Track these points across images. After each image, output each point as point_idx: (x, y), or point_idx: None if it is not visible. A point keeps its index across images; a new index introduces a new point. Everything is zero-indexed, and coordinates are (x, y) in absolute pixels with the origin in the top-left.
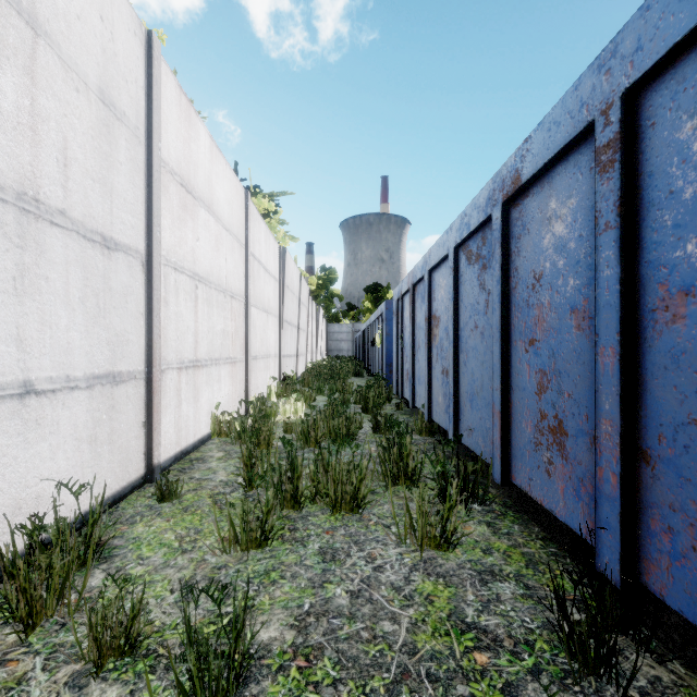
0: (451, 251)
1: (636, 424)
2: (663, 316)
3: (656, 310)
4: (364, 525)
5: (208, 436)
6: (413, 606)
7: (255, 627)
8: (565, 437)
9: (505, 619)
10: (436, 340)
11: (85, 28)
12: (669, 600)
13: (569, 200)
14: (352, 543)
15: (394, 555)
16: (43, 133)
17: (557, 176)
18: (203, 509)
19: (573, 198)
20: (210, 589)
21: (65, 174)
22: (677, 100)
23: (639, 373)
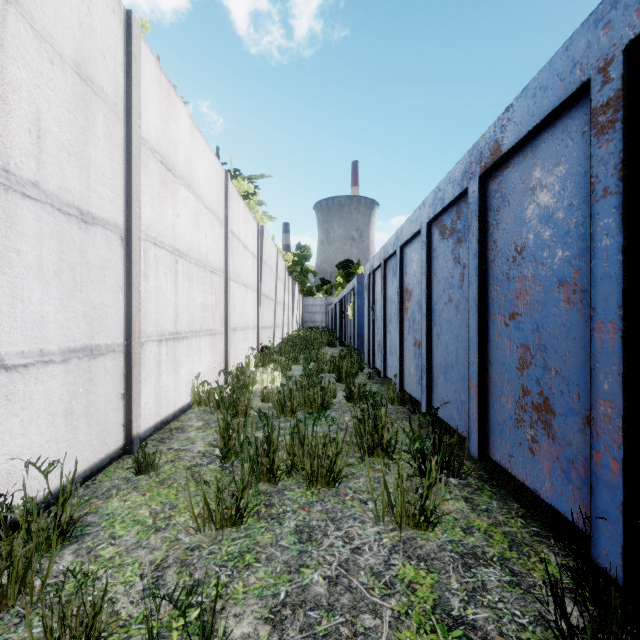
0: (424, 226)
1: None
2: None
3: None
4: (340, 500)
5: (188, 405)
6: (394, 595)
7: (227, 621)
8: (552, 415)
9: (494, 612)
10: (408, 313)
11: (60, 1)
12: None
13: (556, 168)
14: (329, 521)
15: (372, 535)
16: (13, 103)
17: (542, 144)
18: (179, 482)
19: (561, 166)
20: (182, 574)
21: (39, 146)
22: None
23: None
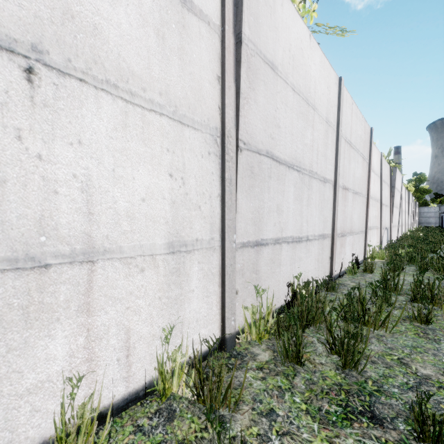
0: None
1: None
2: None
3: None
4: None
5: None
6: None
7: None
8: None
9: None
10: None
11: None
12: None
13: None
14: None
15: None
16: None
17: None
18: None
19: None
20: None
21: None
22: None
23: None
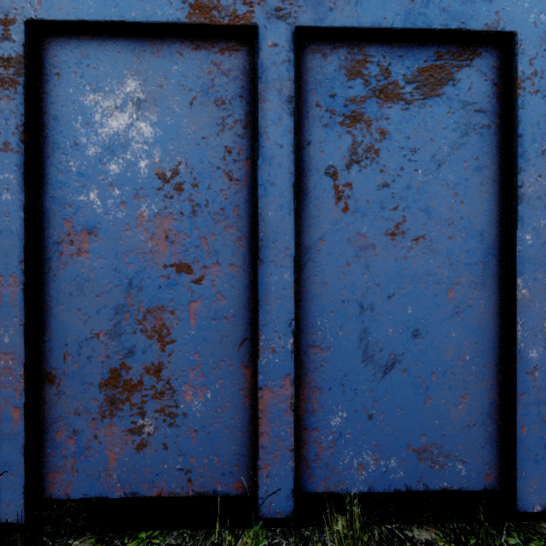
0: None
1: (40, 349)
2: (69, 249)
3: (62, 243)
4: None
5: None
6: None
7: None
8: None
9: None
10: None
11: None
12: (74, 494)
13: None
14: None
15: None
16: None
17: None
18: None
19: None
20: None
21: None
22: (82, 69)
23: (44, 300)
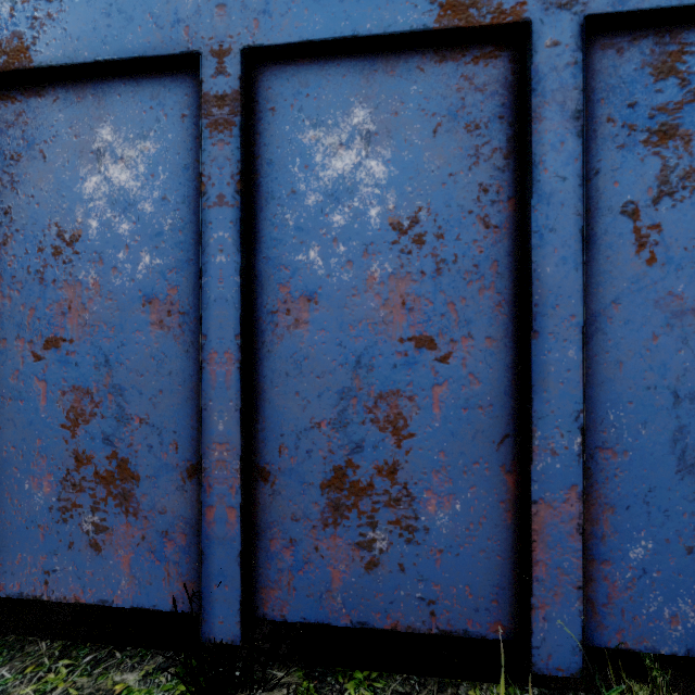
0: None
1: (252, 440)
2: (285, 319)
3: (277, 313)
4: None
5: None
6: None
7: None
8: (135, 481)
9: None
10: None
11: None
12: (291, 616)
13: (142, 141)
14: None
15: None
16: None
17: (116, 95)
18: None
19: (150, 142)
20: None
21: None
22: (301, 101)
23: (257, 381)
